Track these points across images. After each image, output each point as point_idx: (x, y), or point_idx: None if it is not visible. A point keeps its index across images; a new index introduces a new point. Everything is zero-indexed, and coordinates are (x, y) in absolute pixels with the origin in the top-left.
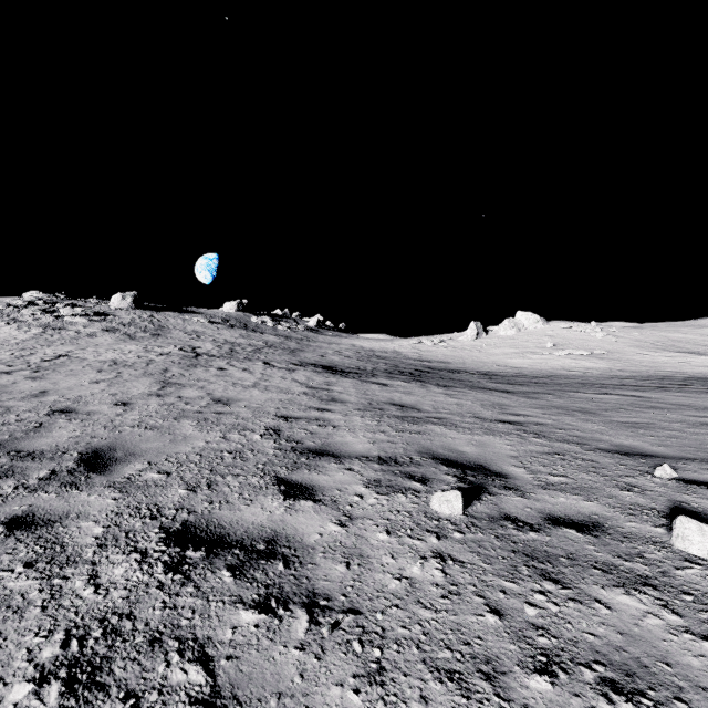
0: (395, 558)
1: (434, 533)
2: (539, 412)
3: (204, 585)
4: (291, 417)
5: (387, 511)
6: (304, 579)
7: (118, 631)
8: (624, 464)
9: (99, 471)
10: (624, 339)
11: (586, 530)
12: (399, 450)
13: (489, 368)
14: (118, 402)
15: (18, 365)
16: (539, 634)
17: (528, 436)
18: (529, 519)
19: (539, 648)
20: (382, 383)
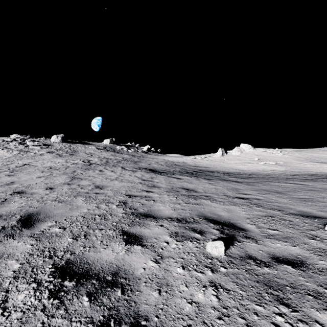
0: (187, 286)
1: (209, 268)
2: (255, 192)
3: (70, 308)
4: (132, 195)
5: (182, 253)
6: (133, 303)
7: None
8: (307, 222)
9: (27, 227)
10: (291, 156)
11: (297, 266)
12: (187, 214)
13: (228, 170)
14: (48, 187)
15: (4, 169)
16: None
17: (253, 206)
18: (262, 258)
19: None
20: (177, 177)
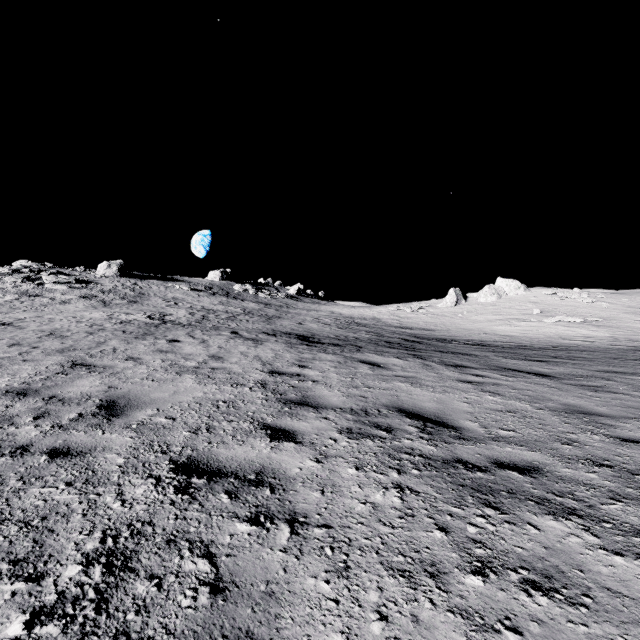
0: None
1: None
2: None
3: None
4: (203, 470)
5: None
6: None
7: None
8: None
9: None
10: (615, 305)
11: None
12: None
13: (478, 337)
14: None
15: None
16: None
17: None
18: None
19: None
20: (371, 361)
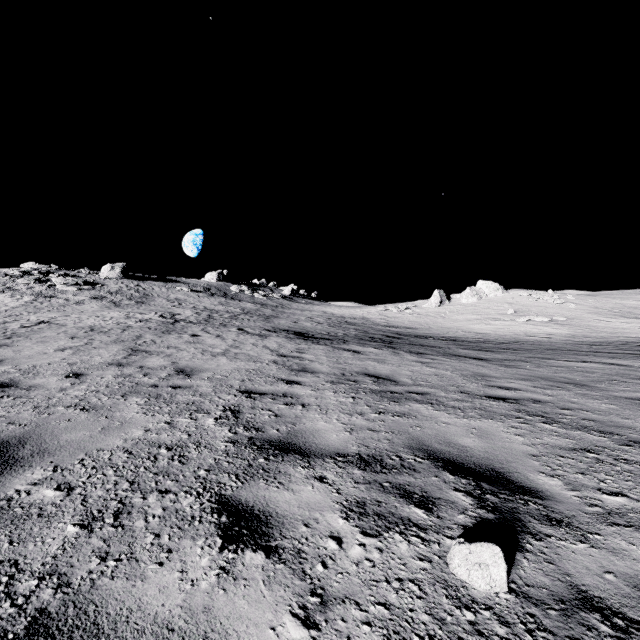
0: None
1: None
2: (527, 384)
3: None
4: (256, 392)
5: (383, 581)
6: None
7: None
8: None
9: None
10: (581, 306)
11: None
12: (384, 444)
13: (454, 334)
14: (72, 373)
15: None
16: None
17: (534, 420)
18: (626, 606)
19: None
20: (353, 350)
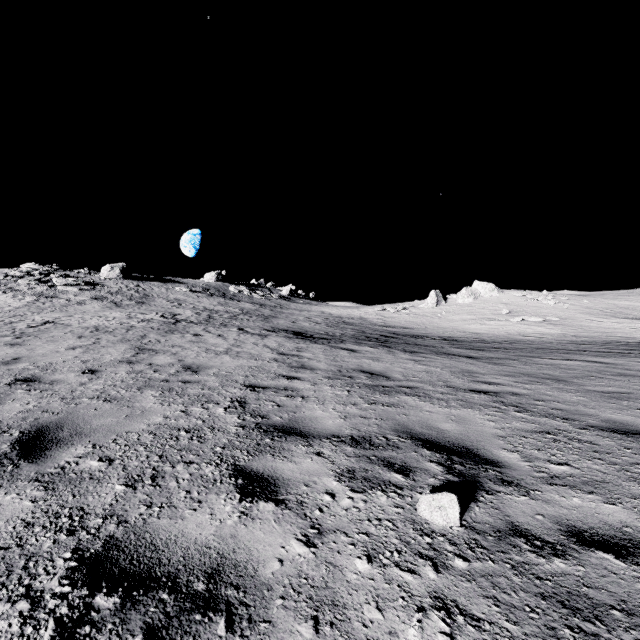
0: (381, 609)
1: (429, 560)
2: (510, 379)
3: None
4: (259, 386)
5: (365, 520)
6: None
7: None
8: (628, 447)
9: (32, 458)
10: (574, 306)
11: (627, 555)
12: (373, 428)
13: (449, 334)
14: (87, 369)
15: (3, 331)
16: None
17: (508, 409)
18: (546, 534)
19: None
20: (350, 349)
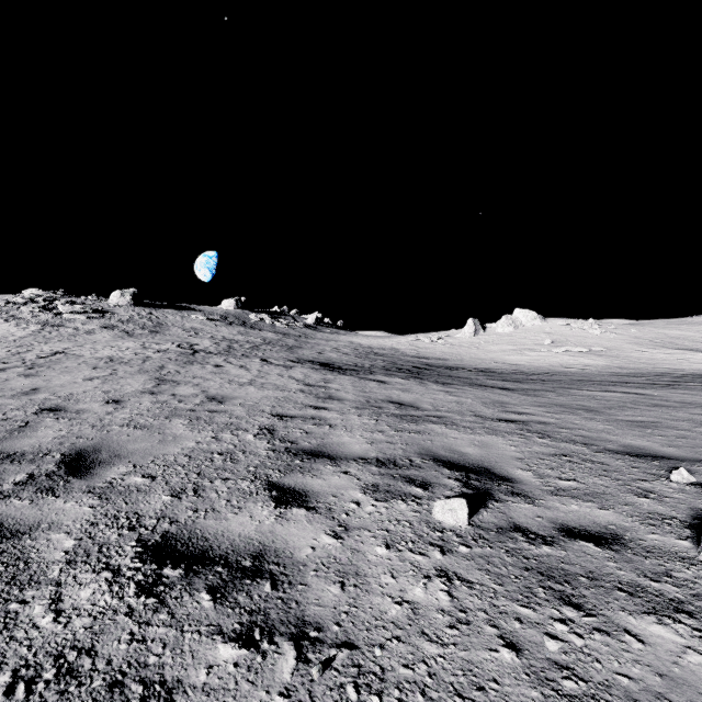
0: (395, 577)
1: (437, 547)
2: (541, 410)
3: (179, 612)
4: (286, 416)
5: (386, 521)
6: (293, 603)
7: (75, 671)
8: (636, 466)
9: (79, 475)
10: (622, 336)
11: (605, 543)
12: (398, 452)
13: (487, 365)
14: (110, 399)
15: (13, 362)
16: (564, 676)
17: (532, 436)
18: (541, 530)
19: (566, 695)
20: (380, 380)
